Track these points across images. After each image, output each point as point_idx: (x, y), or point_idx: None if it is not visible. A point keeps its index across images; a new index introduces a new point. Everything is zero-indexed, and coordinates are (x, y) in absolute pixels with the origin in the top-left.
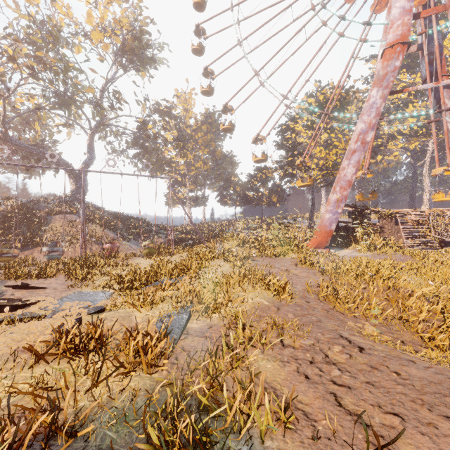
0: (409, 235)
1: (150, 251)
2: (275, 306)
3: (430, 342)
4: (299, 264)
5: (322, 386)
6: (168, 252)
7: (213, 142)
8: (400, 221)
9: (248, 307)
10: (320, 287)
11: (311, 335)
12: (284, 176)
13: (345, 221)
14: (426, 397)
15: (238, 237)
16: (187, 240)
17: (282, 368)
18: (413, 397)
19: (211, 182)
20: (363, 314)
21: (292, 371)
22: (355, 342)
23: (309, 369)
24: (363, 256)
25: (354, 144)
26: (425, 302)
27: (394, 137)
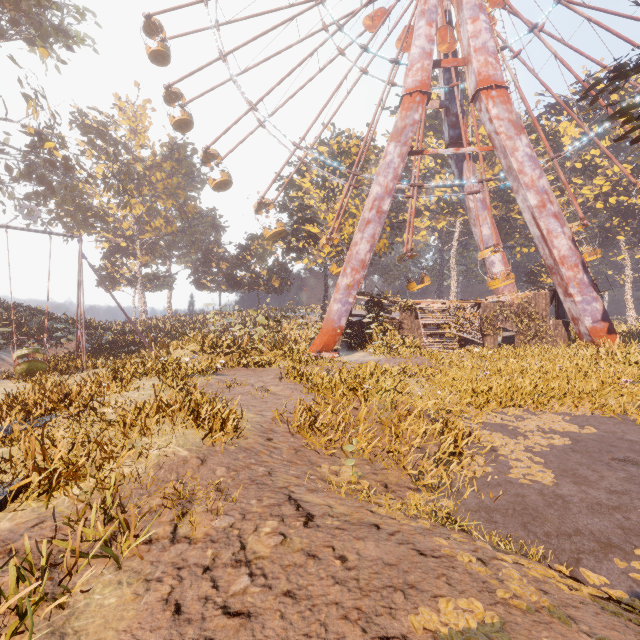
0: (430, 332)
1: (31, 367)
2: (200, 456)
3: (419, 481)
4: (285, 377)
5: (197, 626)
6: (74, 366)
7: (184, 191)
8: (422, 315)
9: (146, 466)
10: (297, 412)
11: (239, 506)
12: (288, 250)
13: (360, 315)
14: (368, 601)
15: (203, 338)
16: (127, 344)
17: (138, 598)
18: (348, 607)
19: (181, 253)
20: (342, 450)
21: (155, 602)
22: (307, 505)
23: (192, 588)
24: (376, 360)
25: (369, 212)
26: (422, 422)
27: (421, 212)
